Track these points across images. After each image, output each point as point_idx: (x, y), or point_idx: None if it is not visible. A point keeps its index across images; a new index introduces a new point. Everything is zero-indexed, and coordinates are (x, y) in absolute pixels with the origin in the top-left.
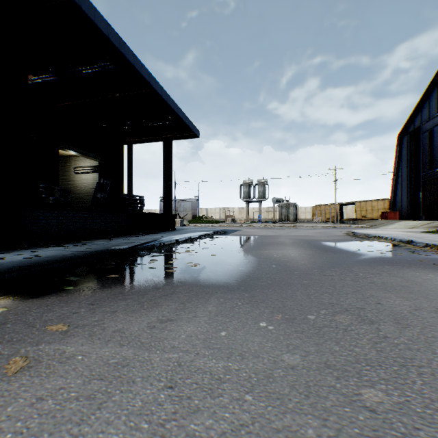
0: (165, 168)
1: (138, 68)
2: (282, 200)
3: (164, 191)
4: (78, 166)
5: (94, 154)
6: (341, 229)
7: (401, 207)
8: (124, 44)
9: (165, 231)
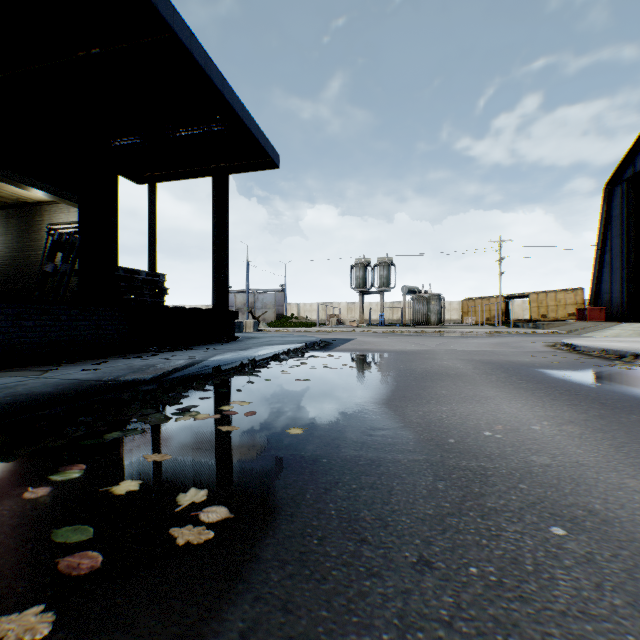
0: (217, 225)
1: None
2: (417, 289)
3: (214, 269)
4: (56, 222)
5: (77, 195)
6: (527, 337)
7: (610, 301)
8: None
9: (214, 343)
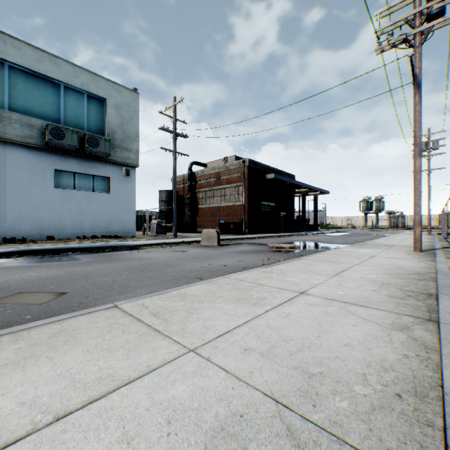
0: (315, 206)
1: (313, 188)
2: (393, 212)
3: (314, 216)
4: None
5: None
6: None
7: None
8: (311, 186)
9: (316, 231)
